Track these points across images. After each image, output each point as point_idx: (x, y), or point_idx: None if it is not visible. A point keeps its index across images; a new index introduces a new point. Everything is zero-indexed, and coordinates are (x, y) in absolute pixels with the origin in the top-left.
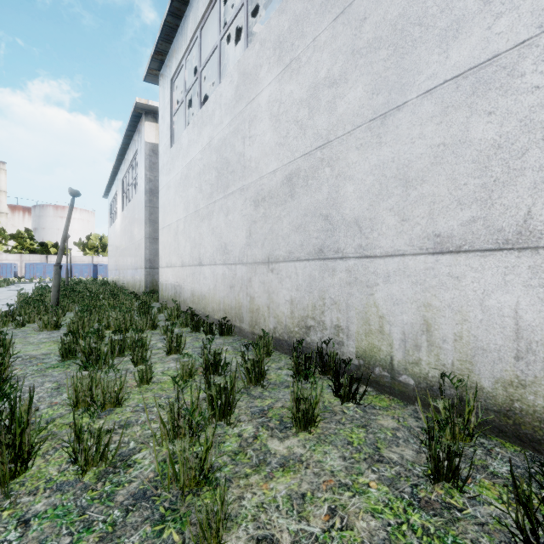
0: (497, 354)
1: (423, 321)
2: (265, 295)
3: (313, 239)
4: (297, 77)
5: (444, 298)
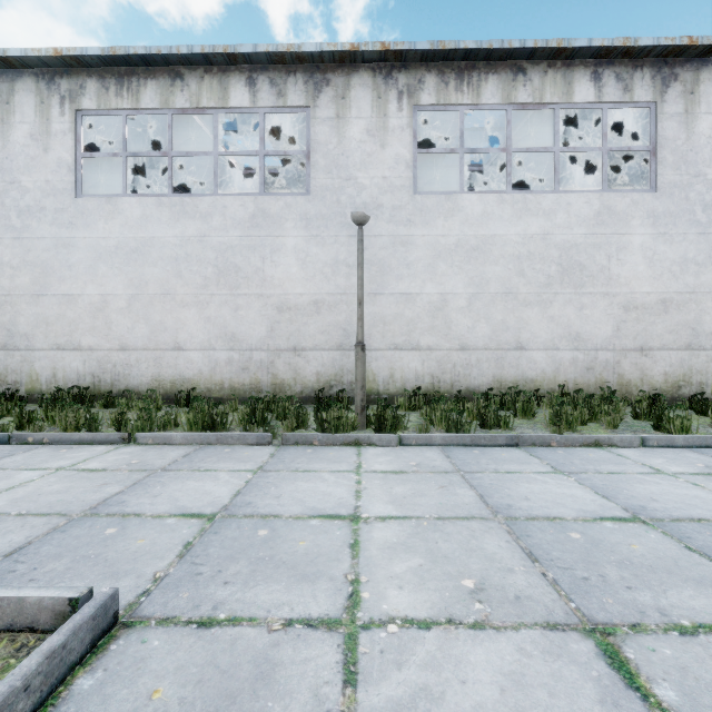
0: (74, 380)
1: (54, 374)
2: None
3: (0, 339)
4: None
5: (60, 365)
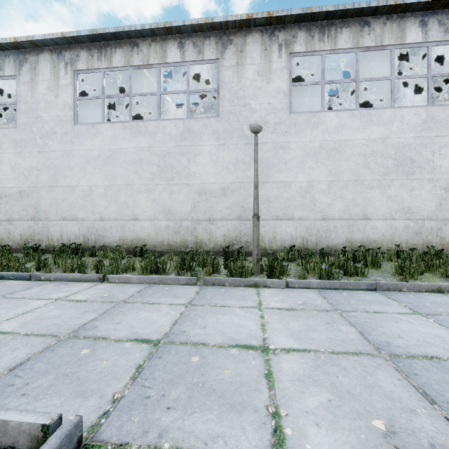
0: (73, 239)
1: (61, 235)
2: (7, 233)
3: (31, 214)
4: (24, 159)
5: (65, 230)
